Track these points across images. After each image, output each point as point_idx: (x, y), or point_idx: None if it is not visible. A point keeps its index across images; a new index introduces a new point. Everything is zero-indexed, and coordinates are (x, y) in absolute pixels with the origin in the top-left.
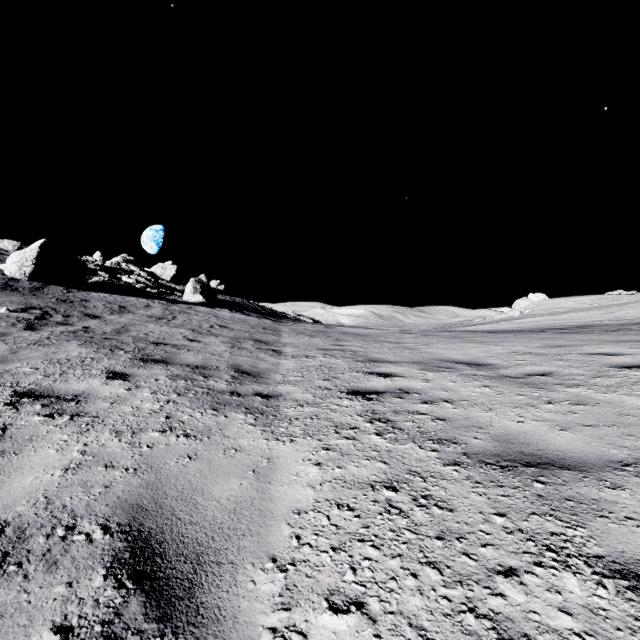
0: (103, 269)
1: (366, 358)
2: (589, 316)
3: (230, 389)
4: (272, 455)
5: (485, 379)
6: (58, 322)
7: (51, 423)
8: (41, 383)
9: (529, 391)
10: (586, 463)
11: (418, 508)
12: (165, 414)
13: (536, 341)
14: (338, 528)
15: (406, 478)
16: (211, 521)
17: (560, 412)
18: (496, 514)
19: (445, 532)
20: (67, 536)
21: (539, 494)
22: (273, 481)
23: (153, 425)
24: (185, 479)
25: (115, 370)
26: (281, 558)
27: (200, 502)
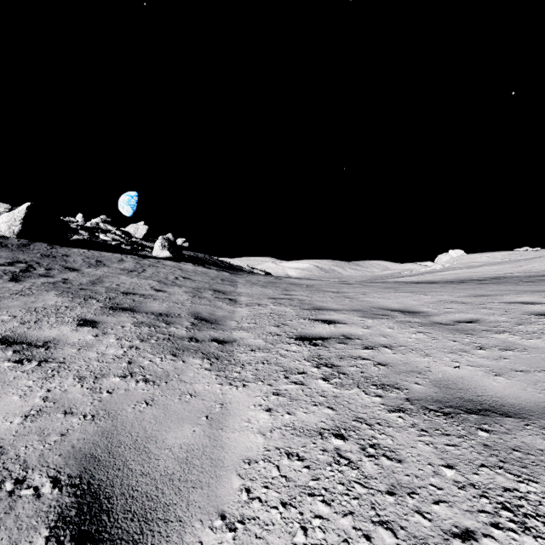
0: (84, 228)
1: (311, 306)
2: (501, 269)
3: (189, 335)
4: (225, 400)
5: (419, 326)
6: (40, 274)
7: (19, 369)
8: (16, 330)
9: (460, 337)
10: (525, 410)
11: (367, 458)
12: (127, 359)
13: (460, 291)
14: (288, 480)
15: (353, 425)
16: (162, 472)
17: (492, 357)
18: (445, 466)
19: (396, 486)
20: (15, 491)
21: (485, 443)
22: (225, 427)
23: (115, 370)
24: (140, 426)
25: (86, 318)
26: (230, 514)
27: (153, 451)
